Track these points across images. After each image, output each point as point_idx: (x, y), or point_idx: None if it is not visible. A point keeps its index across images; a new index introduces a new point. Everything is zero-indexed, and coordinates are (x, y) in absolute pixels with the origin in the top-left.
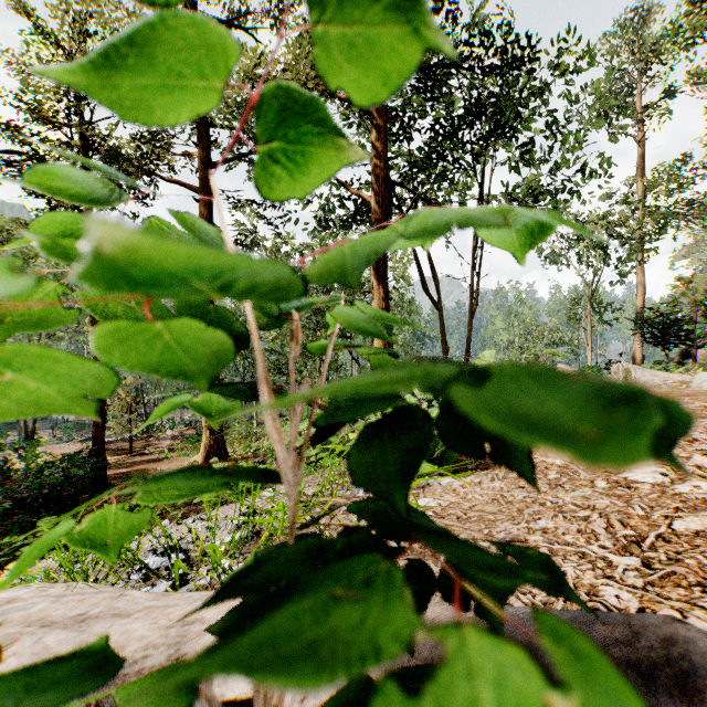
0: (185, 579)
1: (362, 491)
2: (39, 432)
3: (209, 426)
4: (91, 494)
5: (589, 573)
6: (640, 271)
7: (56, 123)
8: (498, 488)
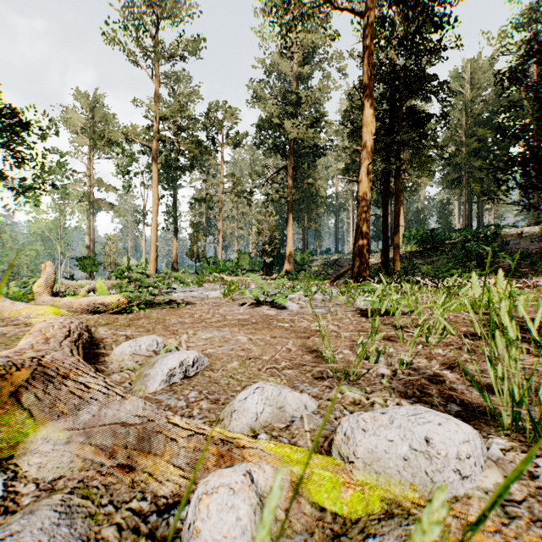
0: None
1: None
2: None
3: None
4: None
5: None
6: (91, 225)
7: None
8: None
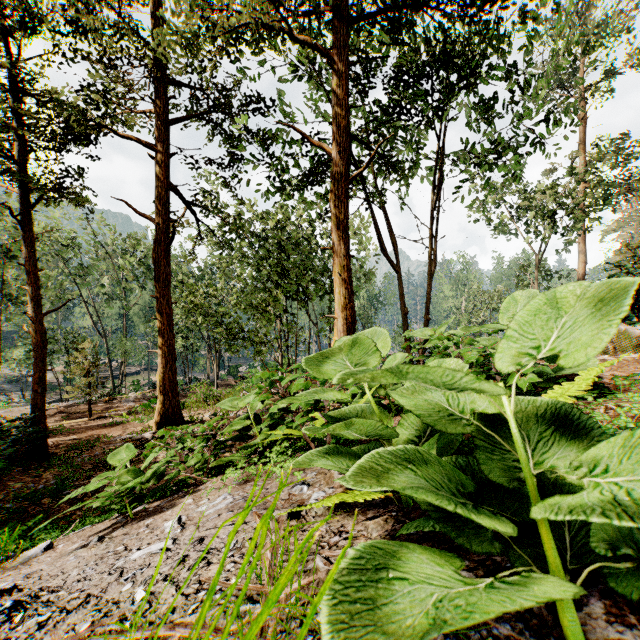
0: None
1: None
2: (10, 394)
3: (163, 391)
4: (28, 466)
5: None
6: (581, 240)
7: None
8: None
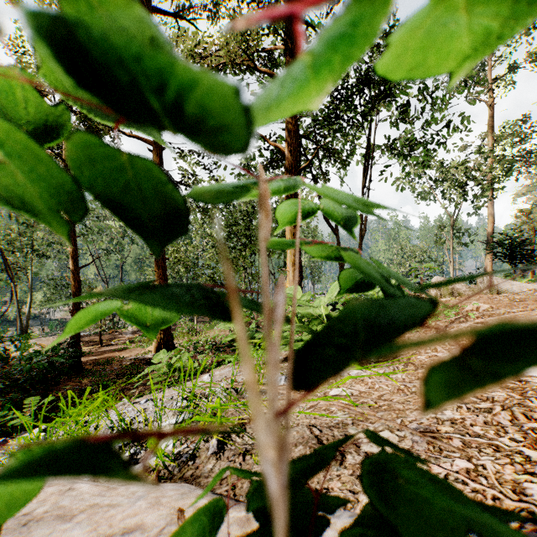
0: (135, 458)
1: (284, 379)
2: (31, 328)
3: None
4: (69, 376)
5: (508, 468)
6: (490, 205)
7: (43, 91)
8: (401, 379)
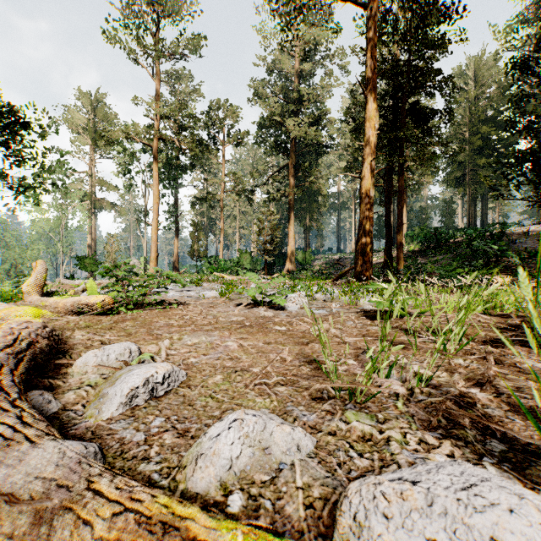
0: None
1: None
2: None
3: None
4: None
5: None
6: (93, 225)
7: None
8: None
